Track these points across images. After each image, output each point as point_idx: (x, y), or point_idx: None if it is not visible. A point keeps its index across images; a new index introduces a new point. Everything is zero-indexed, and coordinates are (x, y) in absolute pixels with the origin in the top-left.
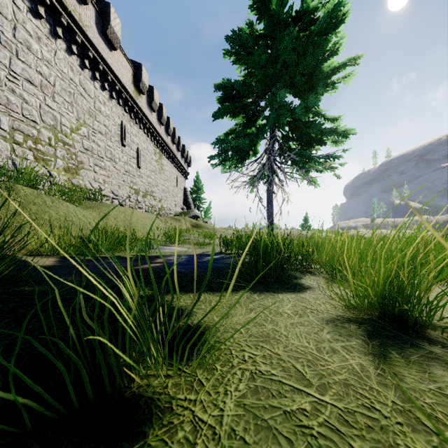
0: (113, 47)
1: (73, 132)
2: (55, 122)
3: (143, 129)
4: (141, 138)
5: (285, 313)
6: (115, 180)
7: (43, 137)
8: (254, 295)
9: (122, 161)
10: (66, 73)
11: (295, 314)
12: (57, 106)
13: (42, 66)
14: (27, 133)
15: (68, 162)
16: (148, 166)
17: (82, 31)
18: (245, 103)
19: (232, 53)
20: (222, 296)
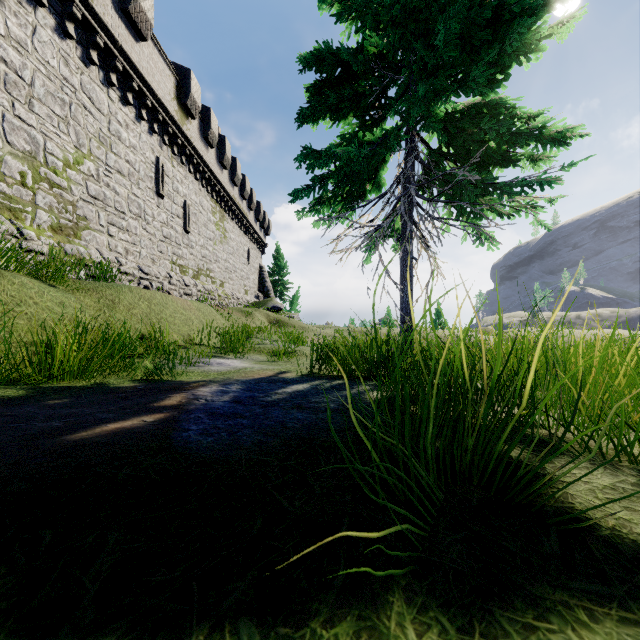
0: (141, 36)
1: (68, 167)
2: (34, 148)
3: (195, 173)
4: (190, 187)
5: None
6: (147, 251)
7: (10, 171)
8: None
9: (159, 220)
10: (56, 68)
11: None
12: (38, 121)
13: (7, 48)
14: None
15: (59, 215)
16: (202, 230)
17: None
18: (358, 91)
19: None
20: None
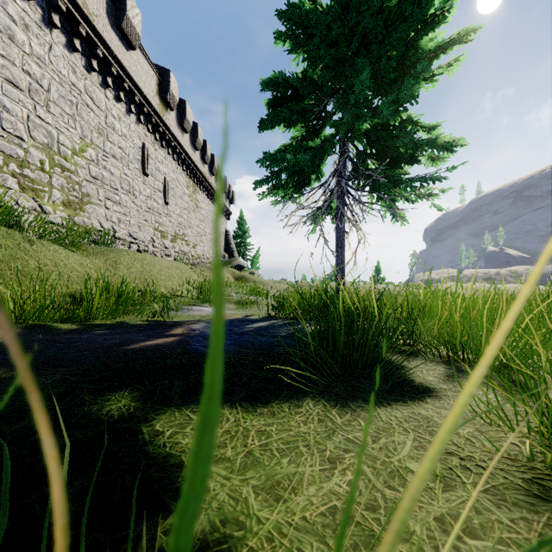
0: (131, 46)
1: (75, 155)
2: (50, 140)
3: (172, 154)
4: (169, 166)
5: (409, 471)
6: (135, 220)
7: (33, 159)
8: (332, 411)
9: (144, 194)
10: (66, 76)
11: (432, 476)
12: (53, 119)
13: (31, 63)
14: (9, 153)
15: (68, 193)
16: (178, 202)
17: (88, 20)
18: (305, 107)
19: (287, 36)
20: (271, 415)
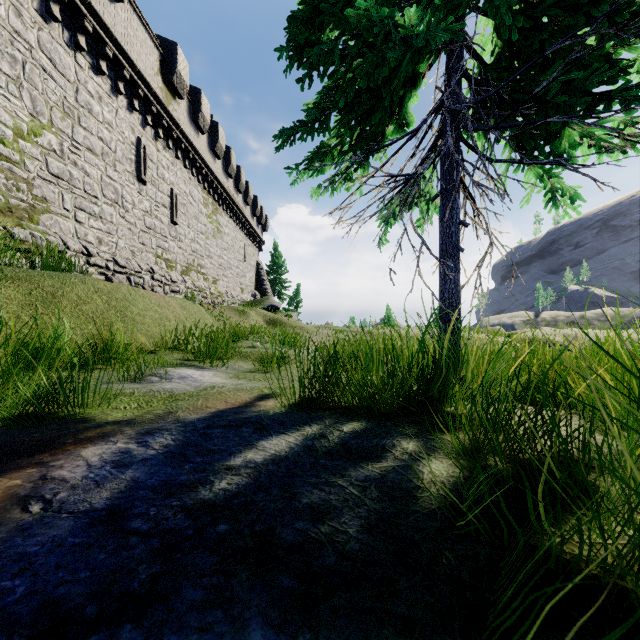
0: None
1: (21, 138)
2: None
3: (183, 160)
4: (178, 175)
5: None
6: (125, 242)
7: None
8: None
9: (140, 208)
10: (4, 17)
11: None
12: None
13: None
14: None
15: (7, 194)
16: (192, 223)
17: None
18: None
19: None
20: None
